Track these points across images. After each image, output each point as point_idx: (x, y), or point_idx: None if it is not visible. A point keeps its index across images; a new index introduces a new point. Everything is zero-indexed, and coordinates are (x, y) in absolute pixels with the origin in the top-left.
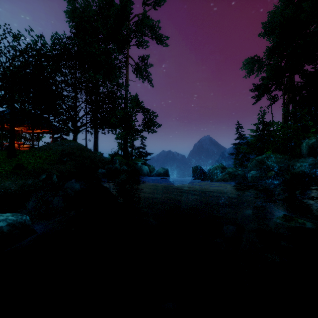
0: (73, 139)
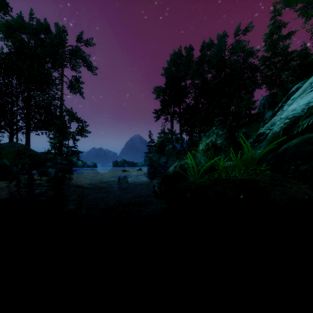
0: (9, 139)
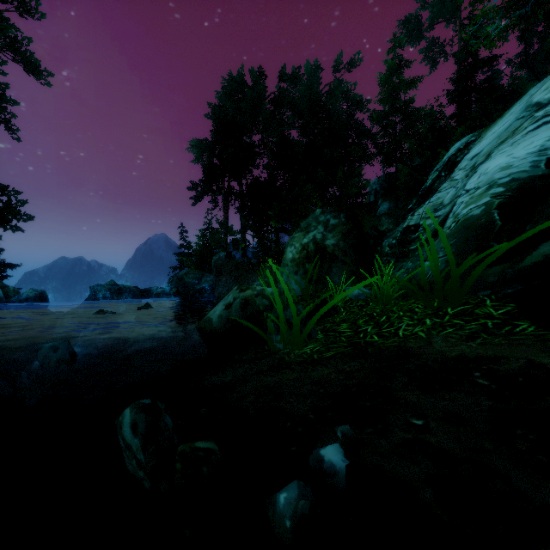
0: None
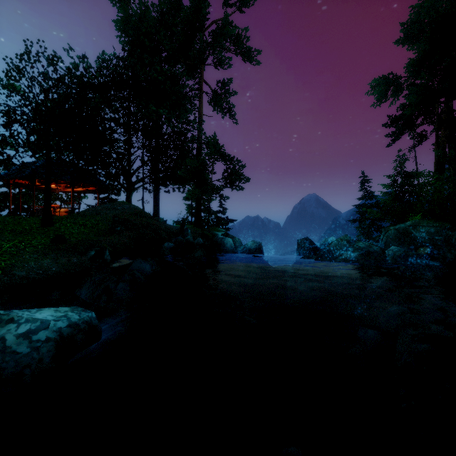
0: (126, 200)
